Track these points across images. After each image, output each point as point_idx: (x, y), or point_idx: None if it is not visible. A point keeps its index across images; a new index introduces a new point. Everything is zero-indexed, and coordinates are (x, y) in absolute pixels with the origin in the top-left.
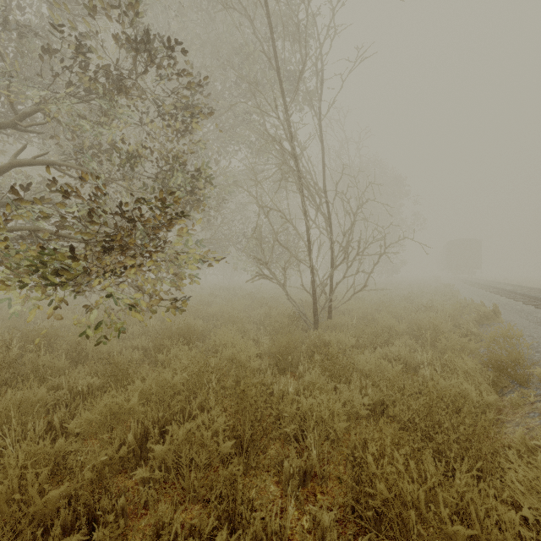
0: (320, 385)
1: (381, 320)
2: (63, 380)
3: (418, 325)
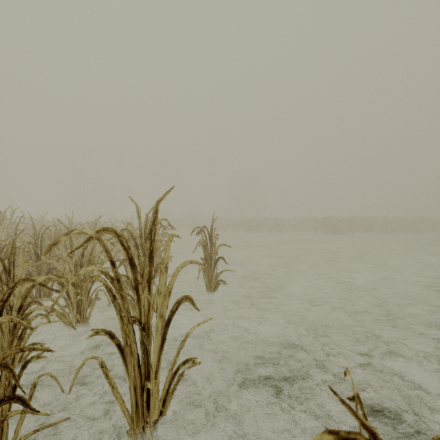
0: None
1: None
2: None
3: None
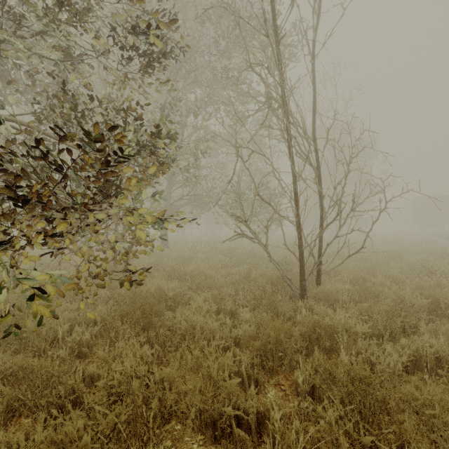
0: None
1: (388, 291)
2: None
3: (435, 297)
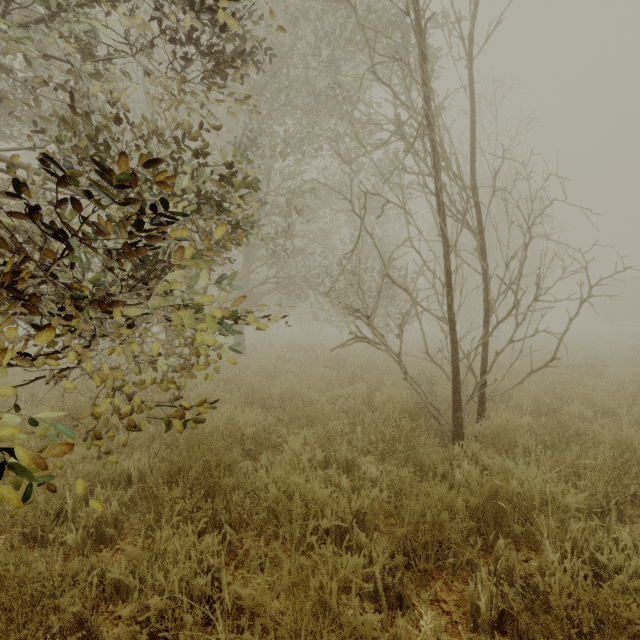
0: None
1: (600, 430)
2: None
3: None
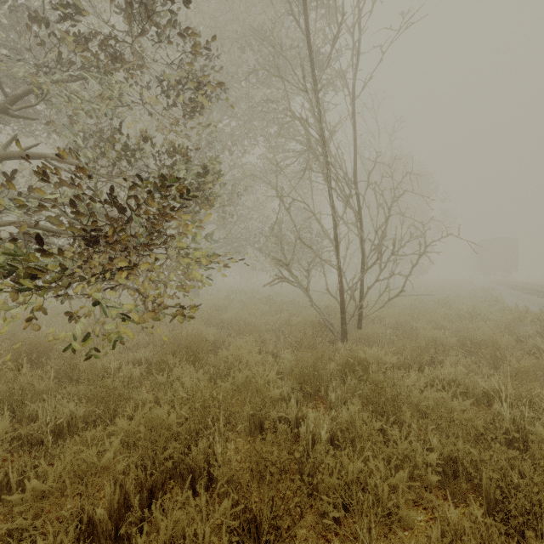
0: (367, 432)
1: (423, 332)
2: (40, 409)
3: (468, 337)
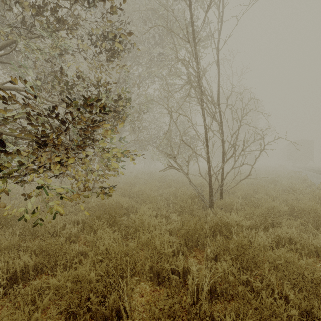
0: (241, 291)
1: (264, 202)
2: (2, 262)
3: (294, 206)
